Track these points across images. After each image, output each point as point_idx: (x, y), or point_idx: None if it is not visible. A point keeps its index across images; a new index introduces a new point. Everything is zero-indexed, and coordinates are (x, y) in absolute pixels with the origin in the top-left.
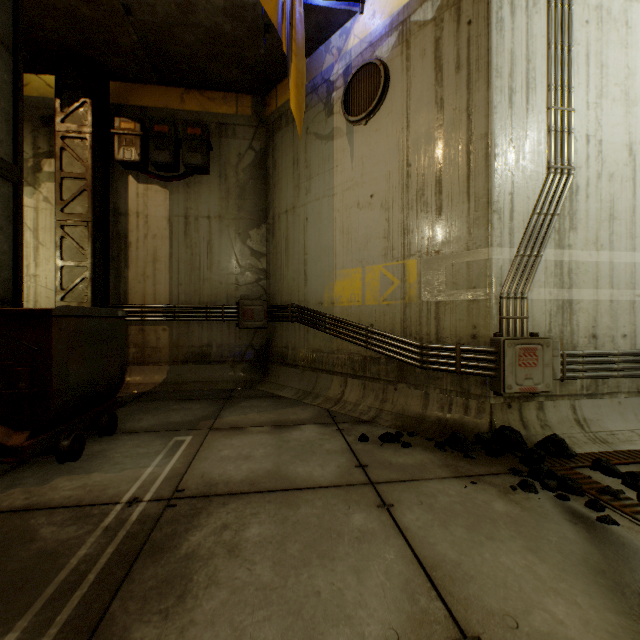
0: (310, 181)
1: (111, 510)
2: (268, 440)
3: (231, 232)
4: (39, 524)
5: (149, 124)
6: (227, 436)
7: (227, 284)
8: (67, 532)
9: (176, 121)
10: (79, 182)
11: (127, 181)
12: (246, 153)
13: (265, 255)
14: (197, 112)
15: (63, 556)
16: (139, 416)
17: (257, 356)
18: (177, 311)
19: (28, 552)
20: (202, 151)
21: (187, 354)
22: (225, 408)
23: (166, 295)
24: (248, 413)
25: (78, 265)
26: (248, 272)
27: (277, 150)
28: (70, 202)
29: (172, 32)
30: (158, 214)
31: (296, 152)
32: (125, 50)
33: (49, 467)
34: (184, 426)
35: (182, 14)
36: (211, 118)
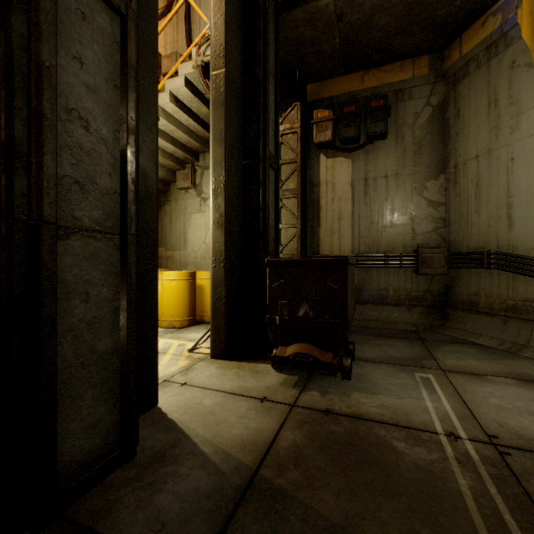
0: (518, 118)
1: (439, 440)
2: (533, 396)
3: (407, 187)
4: (384, 436)
5: (339, 108)
6: (472, 381)
7: (403, 234)
8: (420, 452)
9: (357, 100)
10: (291, 165)
11: (318, 159)
12: (422, 111)
13: (443, 204)
14: (375, 87)
15: (446, 479)
16: (357, 346)
17: (434, 301)
18: (358, 259)
19: (406, 463)
20: (384, 119)
21: (366, 296)
22: (431, 350)
23: (348, 246)
24: (464, 359)
25: (291, 226)
26: (424, 222)
27: (461, 98)
28: (285, 181)
29: (370, 22)
30: (342, 181)
31: (492, 92)
32: (326, 54)
33: (335, 381)
34: (410, 362)
35: (385, 0)
36: (387, 88)
